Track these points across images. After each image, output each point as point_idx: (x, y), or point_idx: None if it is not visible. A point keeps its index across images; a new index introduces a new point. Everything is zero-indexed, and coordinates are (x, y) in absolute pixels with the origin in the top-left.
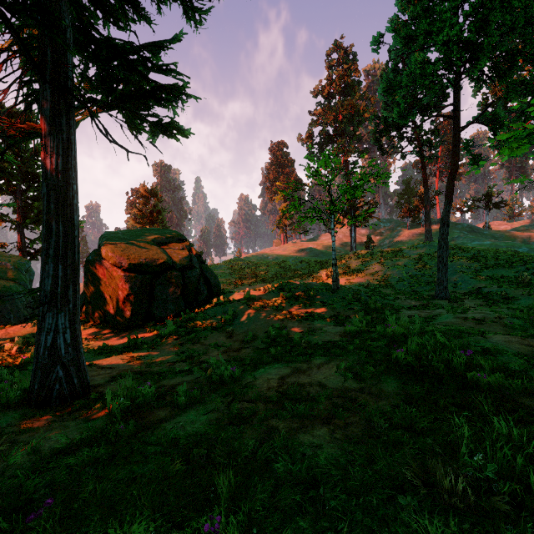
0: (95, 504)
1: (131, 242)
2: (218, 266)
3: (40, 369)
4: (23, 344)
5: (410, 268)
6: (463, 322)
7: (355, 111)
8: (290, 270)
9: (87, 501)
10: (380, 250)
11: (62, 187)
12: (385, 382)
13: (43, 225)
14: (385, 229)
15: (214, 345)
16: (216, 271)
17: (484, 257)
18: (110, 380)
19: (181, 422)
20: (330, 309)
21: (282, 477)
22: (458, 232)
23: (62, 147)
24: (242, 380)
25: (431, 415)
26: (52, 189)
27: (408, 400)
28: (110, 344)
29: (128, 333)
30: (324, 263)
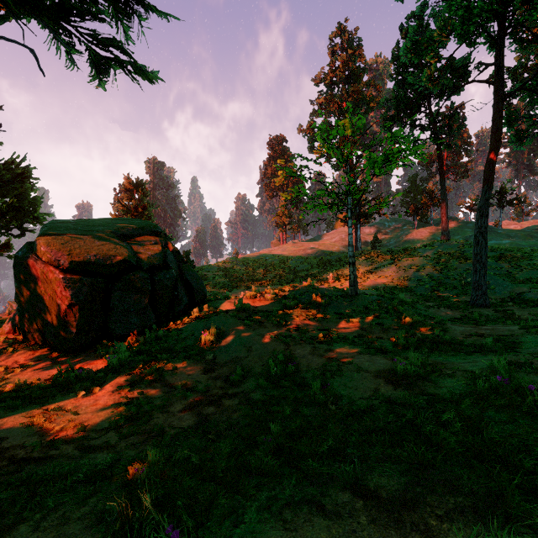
0: None
1: (81, 233)
2: (210, 267)
3: None
4: None
5: (429, 269)
6: None
7: (361, 98)
8: (291, 272)
9: None
10: (391, 250)
11: None
12: None
13: None
14: (390, 229)
15: (181, 388)
16: (208, 273)
17: (514, 256)
18: None
19: None
20: (351, 324)
21: None
22: (470, 231)
23: None
24: None
25: None
26: None
27: None
28: (34, 379)
29: (70, 359)
30: (328, 264)
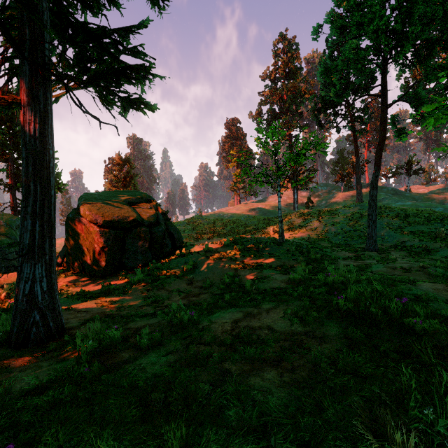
0: (55, 447)
1: (106, 202)
2: (181, 223)
3: (19, 314)
4: (11, 290)
5: (344, 224)
6: (392, 271)
7: (298, 92)
8: (243, 227)
9: (48, 445)
10: (319, 210)
11: (40, 151)
12: (328, 326)
13: (22, 186)
14: (322, 192)
15: (176, 291)
16: (180, 227)
17: (406, 215)
18: (83, 323)
19: (142, 364)
20: (277, 260)
21: (234, 424)
22: (384, 194)
23: (40, 116)
24: (199, 324)
25: (373, 359)
26: (30, 154)
27: (349, 343)
28: (87, 290)
29: (102, 280)
30: (271, 220)
